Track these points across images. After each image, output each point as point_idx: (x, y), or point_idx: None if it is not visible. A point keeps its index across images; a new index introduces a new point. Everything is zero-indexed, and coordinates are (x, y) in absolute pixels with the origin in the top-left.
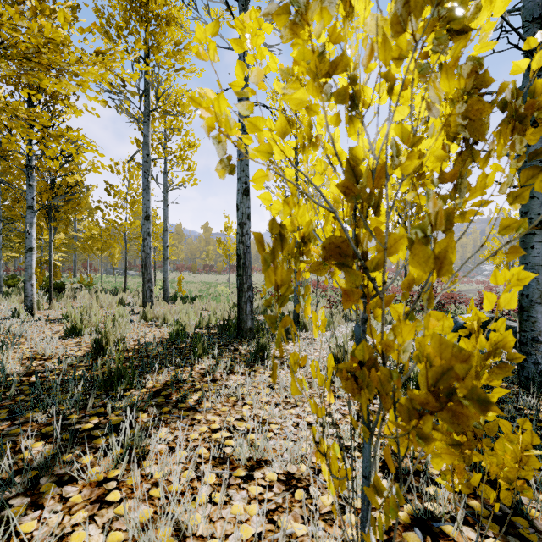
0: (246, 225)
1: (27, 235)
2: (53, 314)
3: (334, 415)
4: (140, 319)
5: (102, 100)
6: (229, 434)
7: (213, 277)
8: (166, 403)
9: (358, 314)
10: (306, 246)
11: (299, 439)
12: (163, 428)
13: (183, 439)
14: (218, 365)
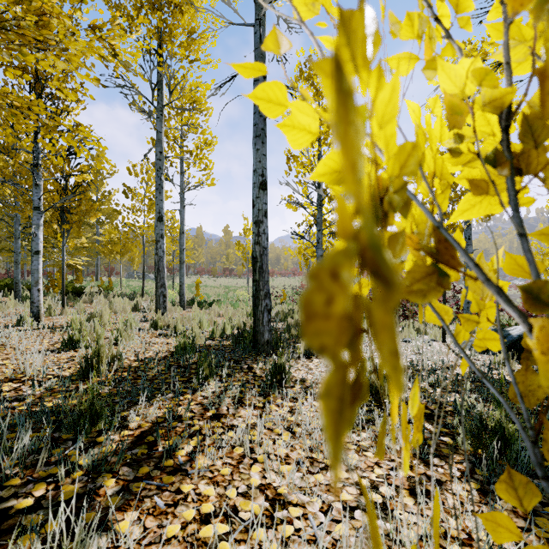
0: (262, 224)
1: (33, 238)
2: (61, 321)
3: (383, 488)
4: (150, 327)
5: (94, 78)
6: (226, 527)
7: (233, 281)
8: (147, 458)
9: None
10: (386, 222)
11: (334, 542)
12: (129, 513)
13: (154, 537)
14: (226, 392)
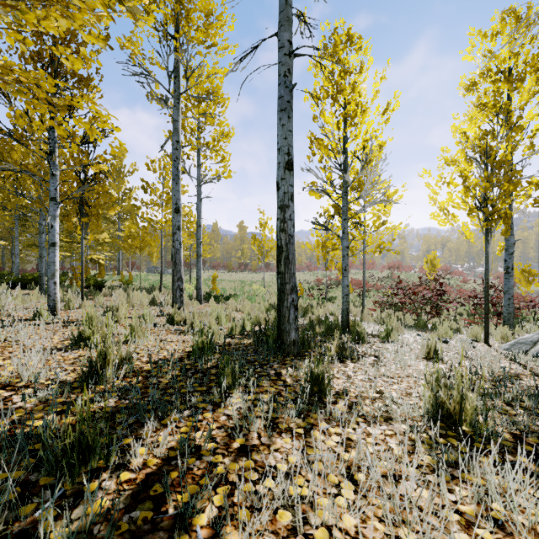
0: (288, 208)
1: (50, 229)
2: (77, 315)
3: None
4: (166, 323)
5: (101, 37)
6: None
7: (248, 275)
8: (151, 529)
9: (415, 319)
10: None
11: None
12: None
13: None
14: (255, 409)
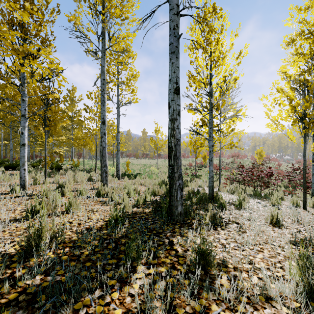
0: (176, 121)
1: (21, 135)
2: (39, 190)
3: None
4: (95, 195)
5: None
6: None
7: (148, 161)
8: None
9: (253, 191)
10: None
11: None
12: None
13: None
14: (155, 287)
